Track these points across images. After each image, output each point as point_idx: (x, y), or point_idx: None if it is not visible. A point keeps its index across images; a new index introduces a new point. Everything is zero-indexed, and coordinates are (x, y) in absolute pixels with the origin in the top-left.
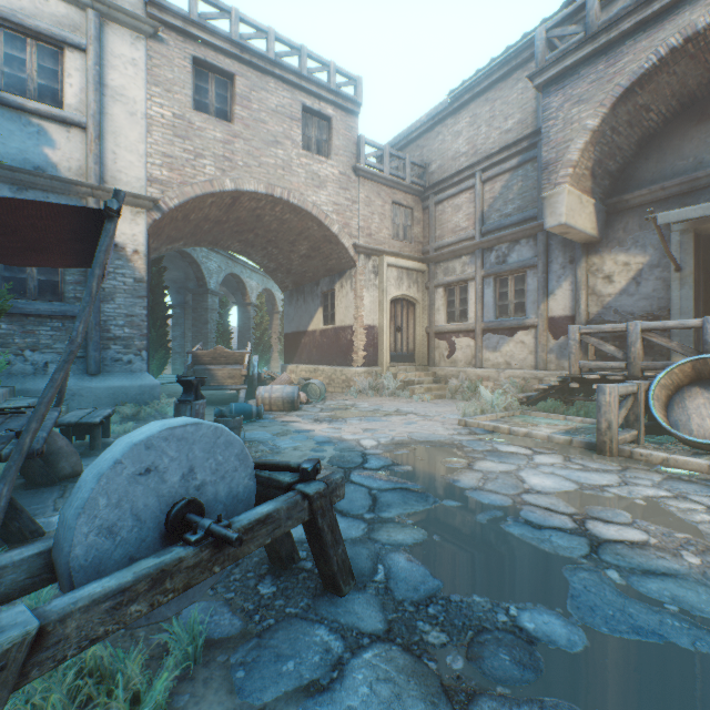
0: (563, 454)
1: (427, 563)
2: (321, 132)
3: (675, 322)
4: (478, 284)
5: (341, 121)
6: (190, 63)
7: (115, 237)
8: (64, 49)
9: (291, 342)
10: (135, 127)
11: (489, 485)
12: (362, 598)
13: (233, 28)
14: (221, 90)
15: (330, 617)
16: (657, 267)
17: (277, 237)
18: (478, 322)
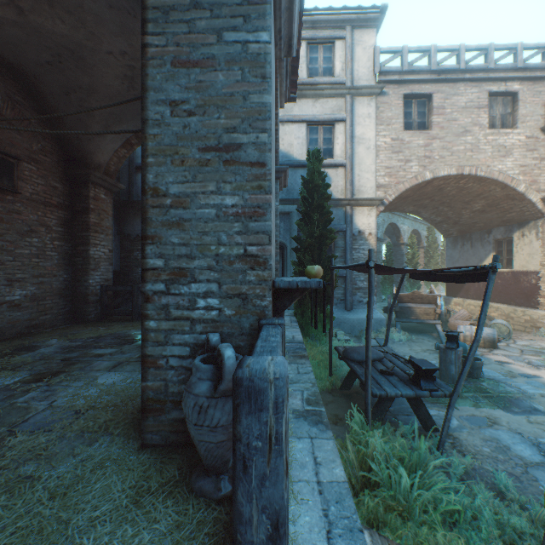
0: None
1: None
2: (504, 107)
3: None
4: None
5: (526, 91)
6: (401, 100)
7: (359, 227)
8: (334, 124)
9: None
10: (369, 155)
11: None
12: None
13: (431, 60)
14: (420, 108)
15: None
16: None
17: (451, 200)
18: None
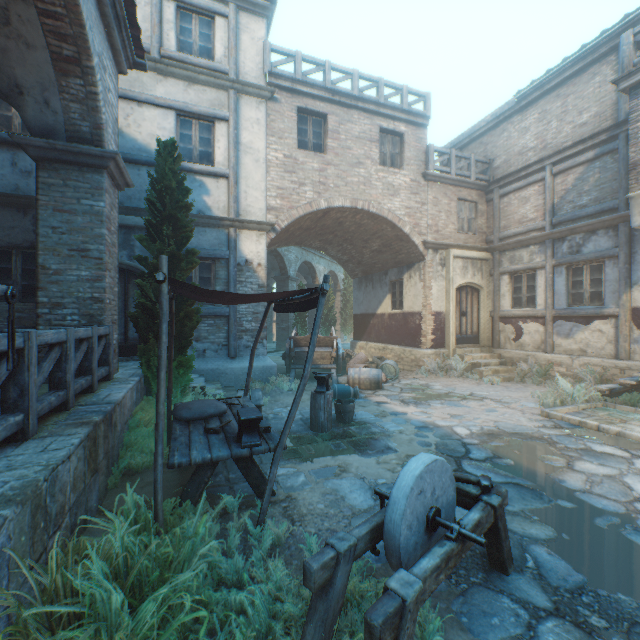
0: None
1: (566, 558)
2: (394, 147)
3: None
4: (548, 273)
5: (411, 135)
6: (295, 113)
7: (246, 255)
8: (215, 122)
9: (360, 322)
10: (259, 170)
11: (596, 489)
12: (523, 579)
13: (326, 77)
14: (316, 128)
15: (506, 590)
16: None
17: (353, 237)
18: (548, 309)
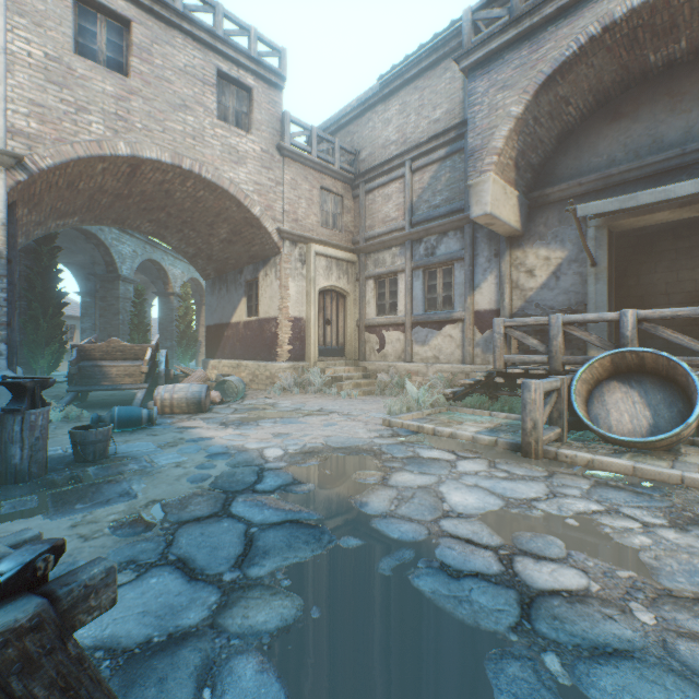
0: (488, 458)
1: (288, 672)
2: (240, 103)
3: (594, 315)
4: (408, 276)
5: (263, 93)
6: None
7: None
8: None
9: (213, 335)
10: None
11: (403, 508)
12: None
13: None
14: (114, 36)
15: None
16: (575, 262)
17: (193, 218)
18: (408, 315)
